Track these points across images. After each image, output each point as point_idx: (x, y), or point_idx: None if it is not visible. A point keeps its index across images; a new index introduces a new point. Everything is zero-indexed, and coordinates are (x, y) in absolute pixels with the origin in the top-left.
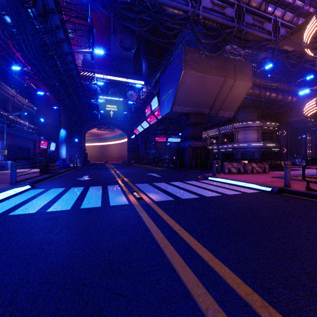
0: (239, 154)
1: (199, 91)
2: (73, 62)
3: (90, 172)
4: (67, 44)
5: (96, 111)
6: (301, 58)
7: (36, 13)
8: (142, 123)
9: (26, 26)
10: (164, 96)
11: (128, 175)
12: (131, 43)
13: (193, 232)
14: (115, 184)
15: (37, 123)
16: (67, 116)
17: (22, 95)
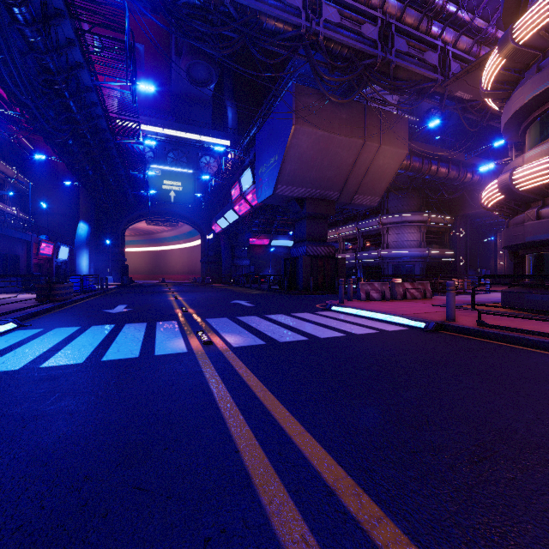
0: (391, 267)
1: (322, 162)
2: (100, 104)
3: (131, 299)
4: (88, 72)
5: (145, 190)
6: (485, 112)
7: (29, 15)
8: (226, 213)
9: (11, 39)
10: (263, 168)
11: (197, 303)
12: (206, 74)
13: (283, 393)
14: (170, 320)
15: (35, 211)
16: (91, 198)
17: (5, 160)
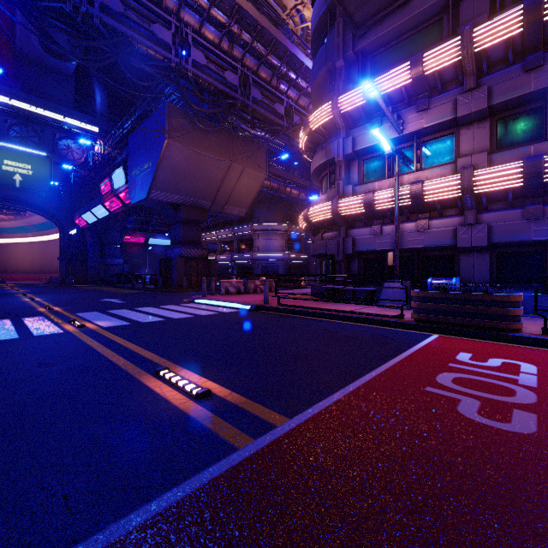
0: (260, 268)
1: (194, 174)
2: None
3: None
4: None
5: None
6: None
7: None
8: (94, 208)
9: None
10: (137, 171)
11: (62, 302)
12: (67, 47)
13: (137, 341)
14: (36, 316)
15: None
16: None
17: None
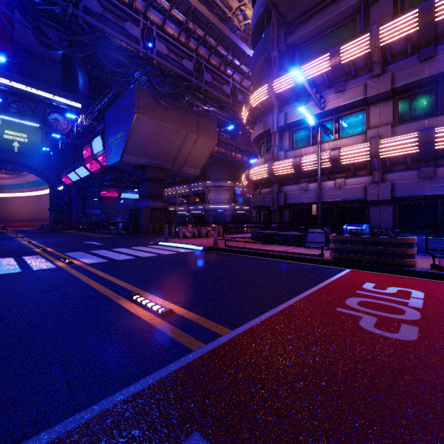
0: (211, 217)
1: (158, 142)
2: None
3: None
4: None
5: None
6: None
7: None
8: (77, 169)
9: None
10: (112, 139)
11: (53, 244)
12: (56, 39)
13: (114, 274)
14: (34, 255)
15: None
16: None
17: None
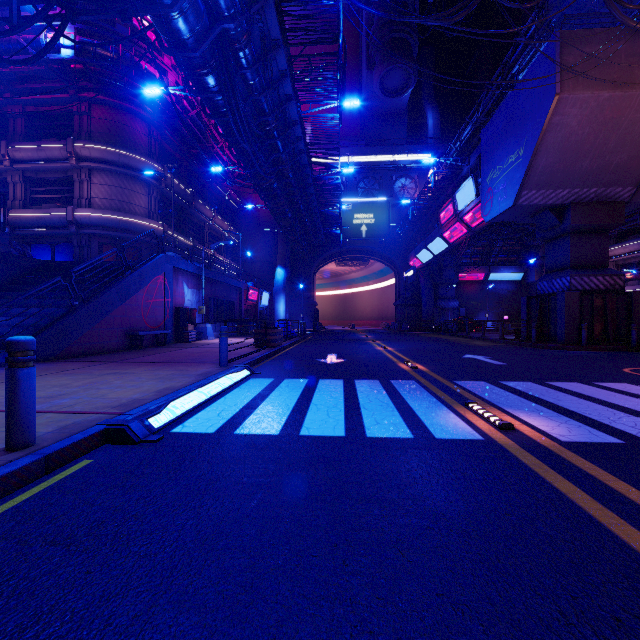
0: None
1: (604, 142)
2: (303, 138)
3: (336, 347)
4: (295, 103)
5: (337, 228)
6: None
7: (251, 56)
8: (430, 243)
9: (237, 86)
10: (494, 173)
11: (418, 356)
12: (403, 79)
13: None
14: (405, 379)
15: (242, 260)
16: (287, 243)
17: (222, 216)
